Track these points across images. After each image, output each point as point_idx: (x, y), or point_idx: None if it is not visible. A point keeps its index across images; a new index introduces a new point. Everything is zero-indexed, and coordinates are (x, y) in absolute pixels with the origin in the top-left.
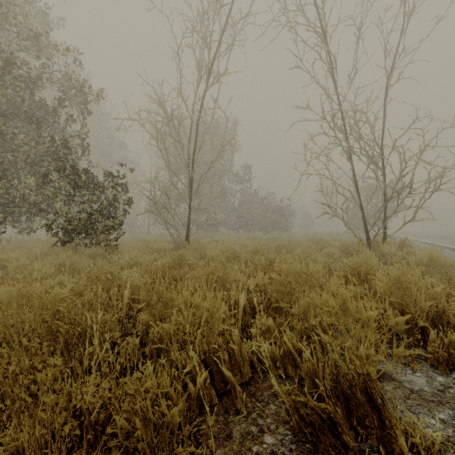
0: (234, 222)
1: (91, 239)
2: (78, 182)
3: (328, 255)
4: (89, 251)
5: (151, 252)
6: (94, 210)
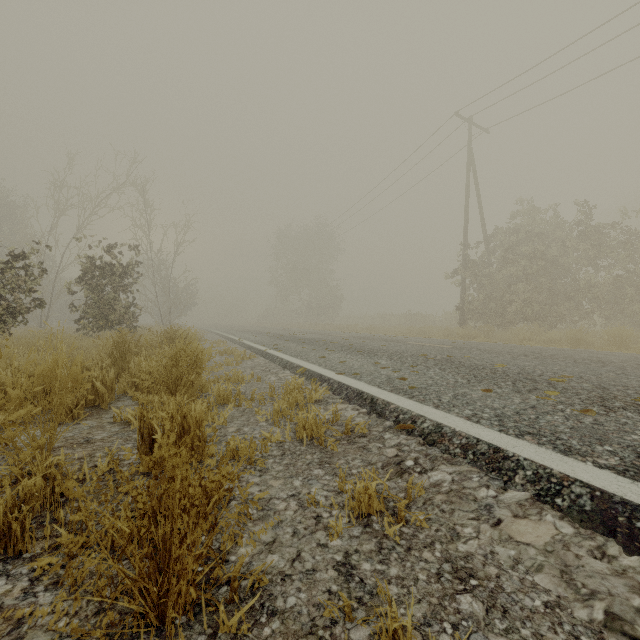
0: None
1: None
2: None
3: None
4: None
5: None
6: None
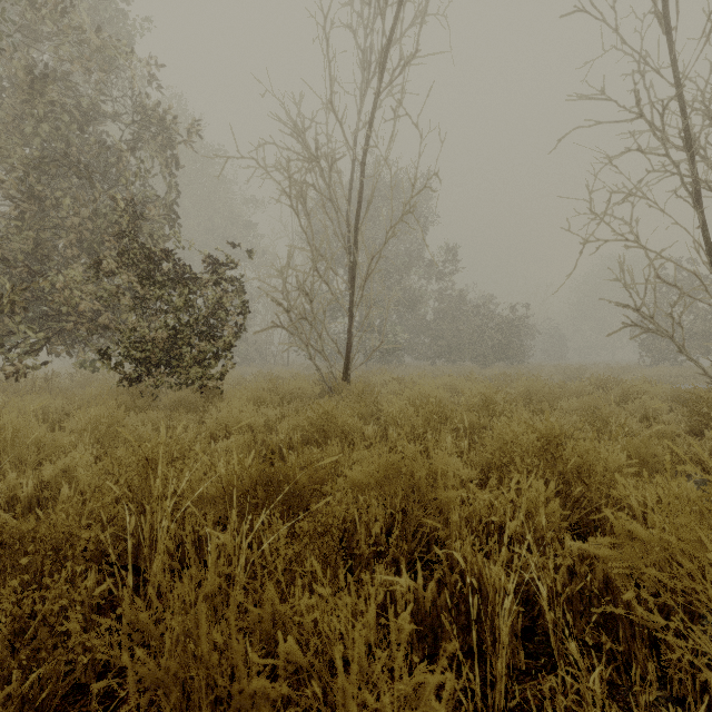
0: (428, 346)
1: (178, 375)
2: (156, 275)
3: (645, 415)
4: (172, 397)
5: (276, 402)
6: (182, 323)
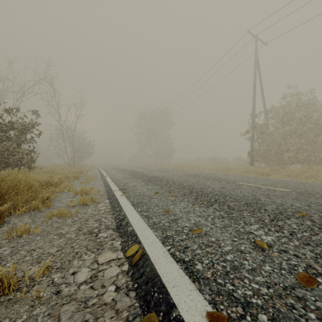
0: None
1: None
2: None
3: None
4: None
5: None
6: None
